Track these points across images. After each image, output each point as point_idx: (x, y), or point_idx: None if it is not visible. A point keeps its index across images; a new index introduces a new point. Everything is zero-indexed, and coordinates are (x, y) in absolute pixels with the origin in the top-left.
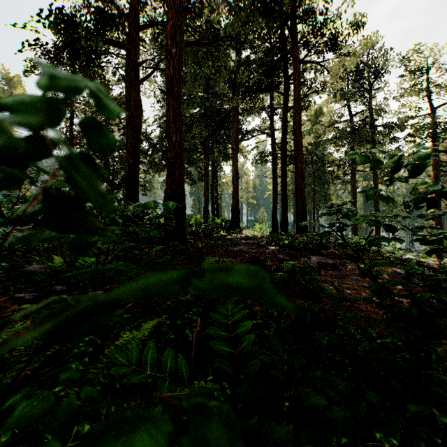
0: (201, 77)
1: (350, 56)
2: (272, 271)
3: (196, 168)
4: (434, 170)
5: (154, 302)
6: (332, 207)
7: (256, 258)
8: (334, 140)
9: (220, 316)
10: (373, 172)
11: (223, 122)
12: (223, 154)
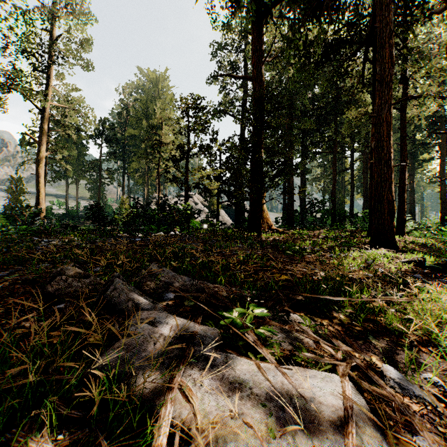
0: None
1: None
2: None
3: None
4: None
5: None
6: None
7: None
8: None
9: None
10: None
11: None
12: None
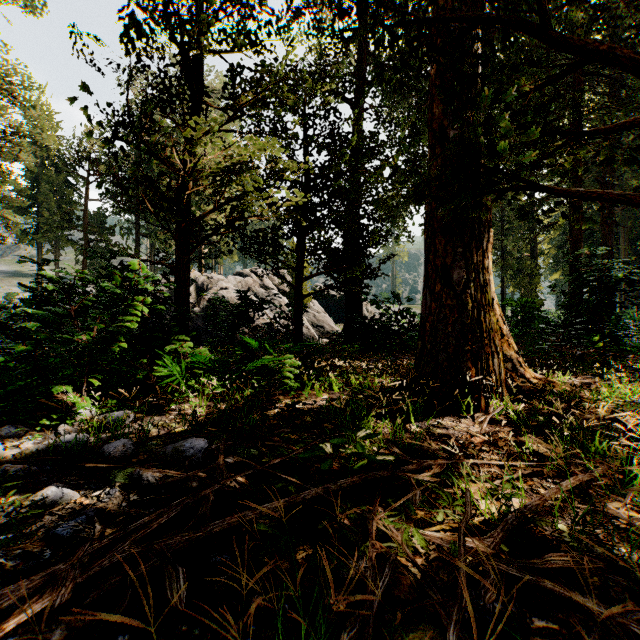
0: None
1: None
2: None
3: None
4: None
5: None
6: None
7: None
8: None
9: None
10: None
11: None
12: None
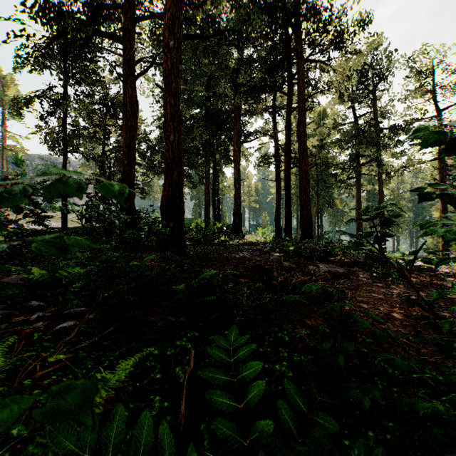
0: (202, 76)
1: (357, 55)
2: (279, 282)
3: (197, 171)
4: (441, 174)
5: (143, 321)
6: (367, 210)
7: (260, 267)
8: (339, 142)
9: (219, 352)
10: (378, 176)
11: (224, 123)
12: (224, 156)
